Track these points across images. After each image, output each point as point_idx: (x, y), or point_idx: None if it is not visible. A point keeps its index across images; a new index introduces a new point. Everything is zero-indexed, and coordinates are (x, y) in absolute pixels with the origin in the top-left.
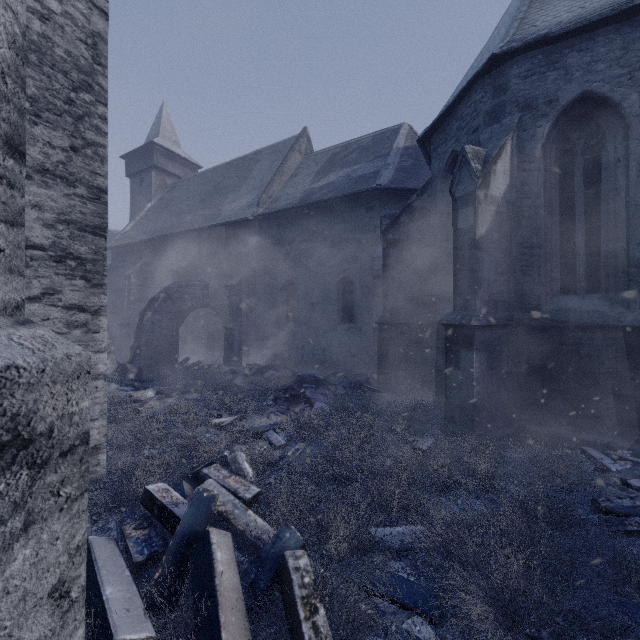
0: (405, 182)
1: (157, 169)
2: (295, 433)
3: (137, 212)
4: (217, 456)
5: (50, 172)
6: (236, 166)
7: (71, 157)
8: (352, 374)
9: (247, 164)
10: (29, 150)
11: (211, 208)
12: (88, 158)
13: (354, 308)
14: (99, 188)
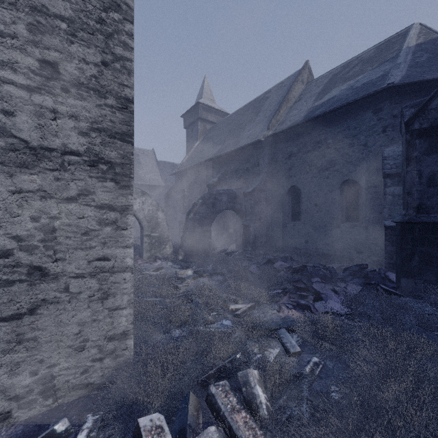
0: (421, 76)
1: (201, 120)
2: (310, 339)
3: (190, 150)
4: (229, 358)
5: (84, 85)
6: (251, 105)
7: (102, 71)
8: (362, 272)
9: (259, 102)
10: (67, 66)
11: (234, 138)
12: (117, 71)
13: (359, 207)
14: (126, 98)
